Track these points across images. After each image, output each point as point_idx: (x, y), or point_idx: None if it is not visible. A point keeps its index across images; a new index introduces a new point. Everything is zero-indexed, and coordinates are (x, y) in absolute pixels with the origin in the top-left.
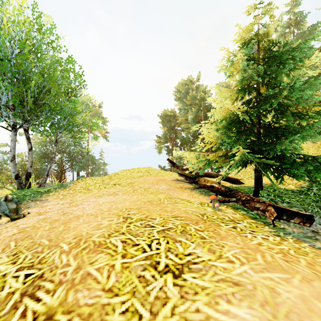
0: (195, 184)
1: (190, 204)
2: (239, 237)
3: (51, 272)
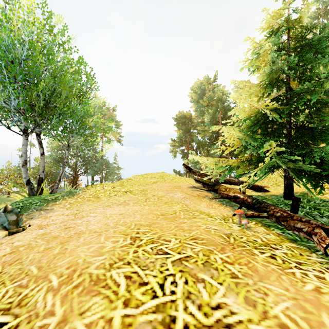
0: (214, 192)
1: (212, 220)
2: (285, 277)
3: (28, 323)
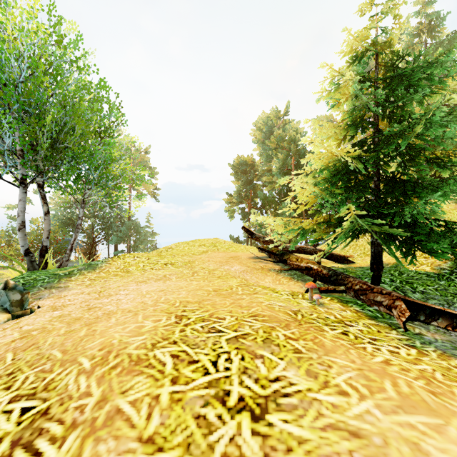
0: (283, 264)
1: (277, 296)
2: (354, 351)
3: (61, 405)
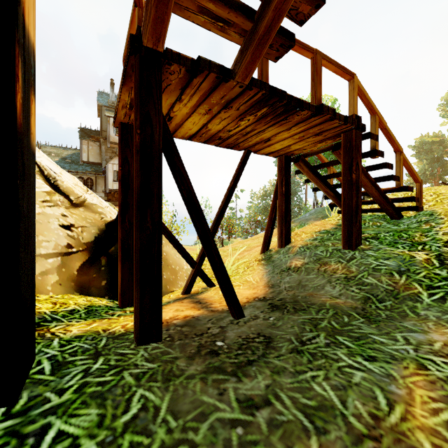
0: None
1: None
2: None
3: None
